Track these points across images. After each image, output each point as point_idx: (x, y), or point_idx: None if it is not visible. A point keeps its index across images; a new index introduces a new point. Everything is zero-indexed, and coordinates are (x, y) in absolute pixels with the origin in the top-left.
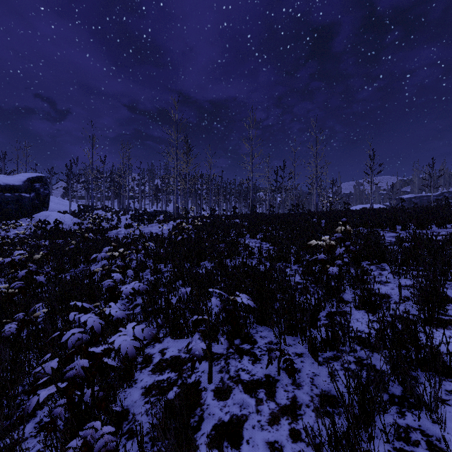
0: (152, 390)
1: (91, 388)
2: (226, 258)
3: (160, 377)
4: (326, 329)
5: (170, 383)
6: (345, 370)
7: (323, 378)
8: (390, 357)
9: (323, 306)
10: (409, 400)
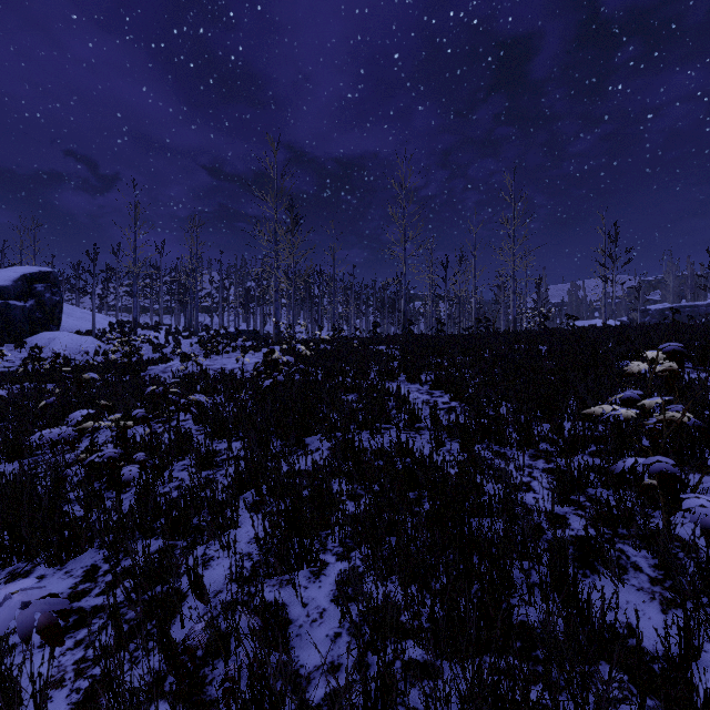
0: None
1: None
2: (360, 428)
3: None
4: None
5: None
6: None
7: None
8: None
9: (695, 648)
10: None
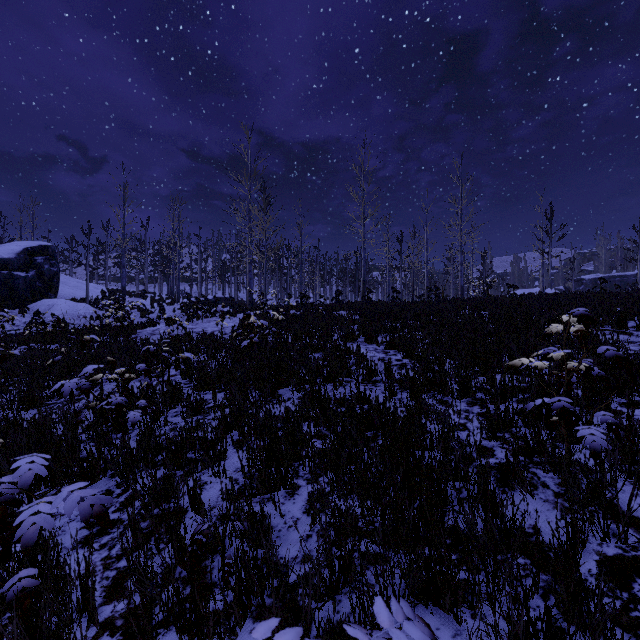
0: None
1: None
2: (325, 381)
3: None
4: None
5: None
6: None
7: None
8: None
9: (581, 539)
10: None
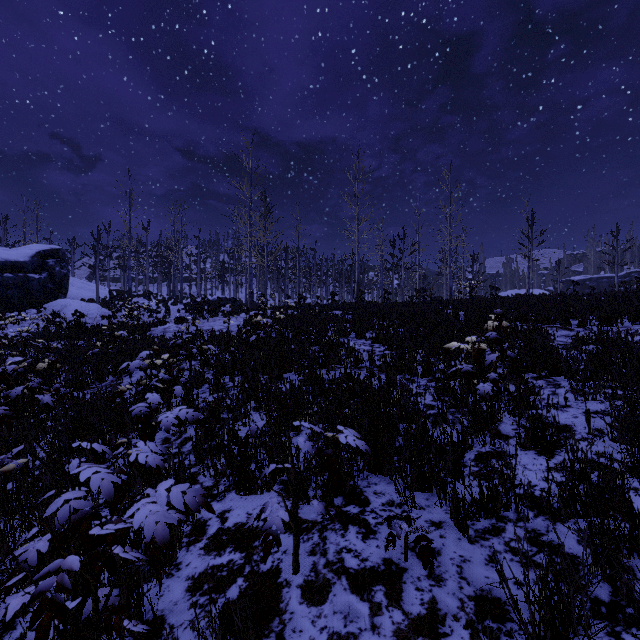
0: (203, 582)
1: (92, 597)
2: (321, 367)
3: (217, 560)
4: (480, 484)
5: (232, 572)
6: (523, 567)
7: (478, 566)
8: (603, 546)
9: (469, 444)
10: (626, 610)
